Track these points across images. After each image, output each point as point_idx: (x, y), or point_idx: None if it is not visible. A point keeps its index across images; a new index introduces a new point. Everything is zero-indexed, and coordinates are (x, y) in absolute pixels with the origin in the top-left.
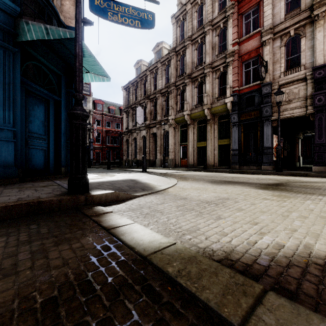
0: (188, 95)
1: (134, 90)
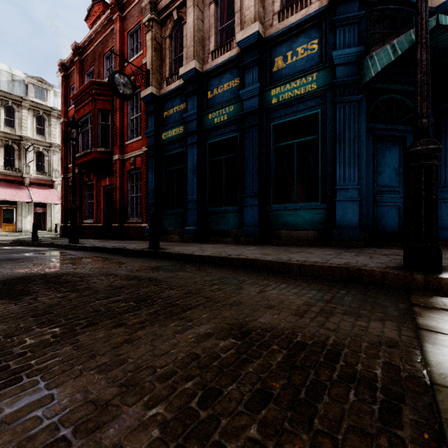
0: None
1: None
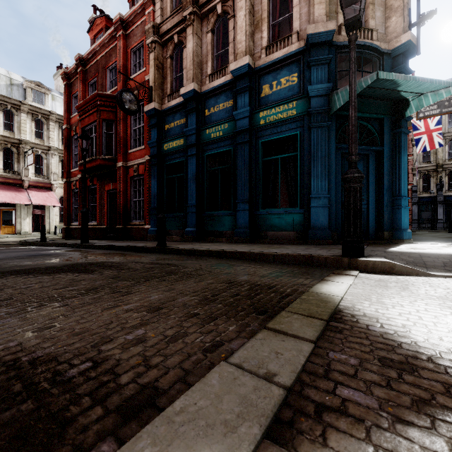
0: None
1: None
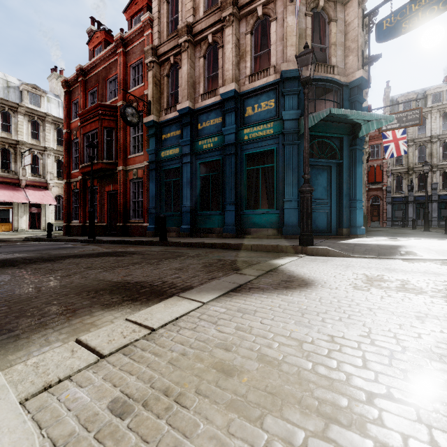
0: None
1: None
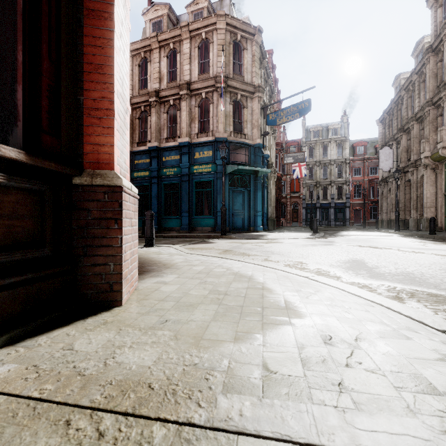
0: (445, 116)
1: (390, 121)
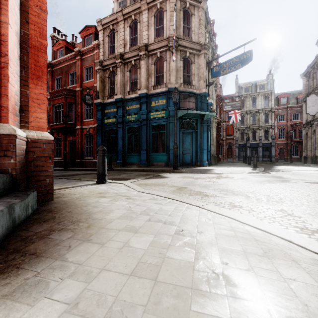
0: None
1: (314, 74)
